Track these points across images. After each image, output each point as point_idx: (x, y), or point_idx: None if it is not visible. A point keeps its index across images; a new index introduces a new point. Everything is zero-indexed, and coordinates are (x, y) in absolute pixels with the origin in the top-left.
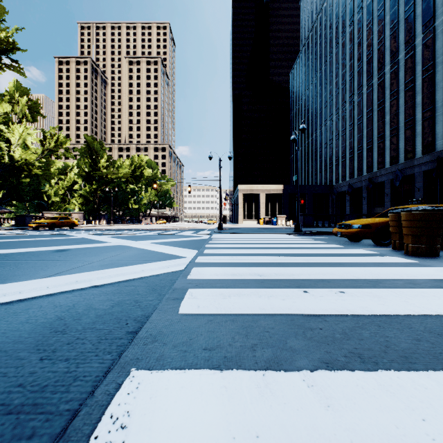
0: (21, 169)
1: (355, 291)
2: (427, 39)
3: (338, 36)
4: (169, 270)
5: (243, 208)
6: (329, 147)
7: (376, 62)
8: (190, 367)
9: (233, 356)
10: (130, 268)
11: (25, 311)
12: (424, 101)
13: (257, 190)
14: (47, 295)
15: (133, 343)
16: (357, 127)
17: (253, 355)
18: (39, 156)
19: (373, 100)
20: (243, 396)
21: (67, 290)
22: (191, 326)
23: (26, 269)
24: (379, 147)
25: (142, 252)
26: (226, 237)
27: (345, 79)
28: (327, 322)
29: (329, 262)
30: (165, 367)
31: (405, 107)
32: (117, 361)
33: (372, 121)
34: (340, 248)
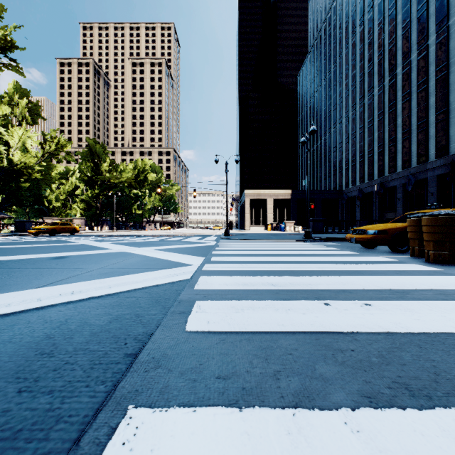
0: (21, 173)
1: (382, 303)
2: (440, 38)
3: (348, 36)
4: (175, 280)
5: (250, 214)
6: (339, 150)
7: (388, 63)
8: (201, 404)
9: (253, 388)
10: (132, 277)
11: (9, 328)
12: (438, 103)
13: (265, 195)
14: (37, 308)
15: (132, 370)
16: (368, 130)
17: (277, 386)
18: (39, 160)
19: (384, 102)
20: (271, 448)
21: (60, 302)
22: (200, 347)
23: (19, 278)
24: (391, 151)
25: (146, 259)
26: (234, 244)
27: (355, 80)
28: (358, 341)
29: (347, 270)
30: (170, 403)
31: (417, 109)
32: (111, 395)
33: (383, 124)
34: (355, 255)
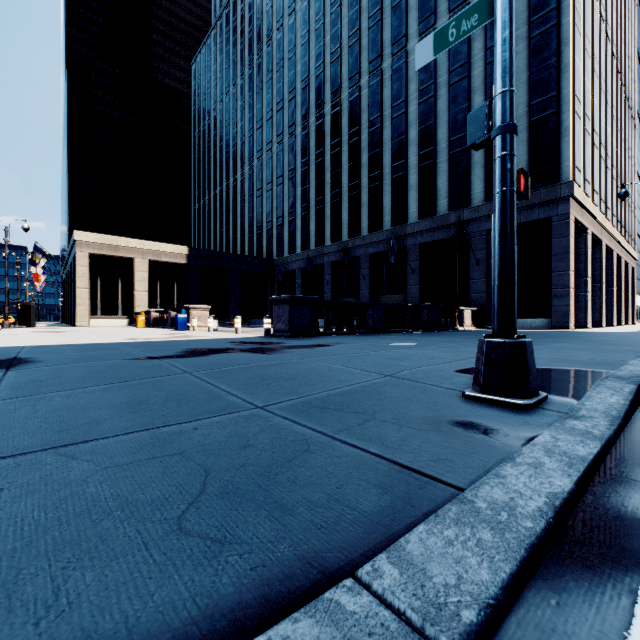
0: None
1: None
2: None
3: (283, 13)
4: None
5: (90, 289)
6: (267, 195)
7: (348, 67)
8: None
9: None
10: None
11: None
12: (422, 138)
13: (129, 250)
14: None
15: None
16: (316, 167)
17: None
18: None
19: (342, 127)
20: None
21: None
22: None
23: None
24: (352, 203)
25: None
26: None
27: (295, 86)
28: None
29: None
30: None
31: (393, 144)
32: None
33: (341, 160)
34: None
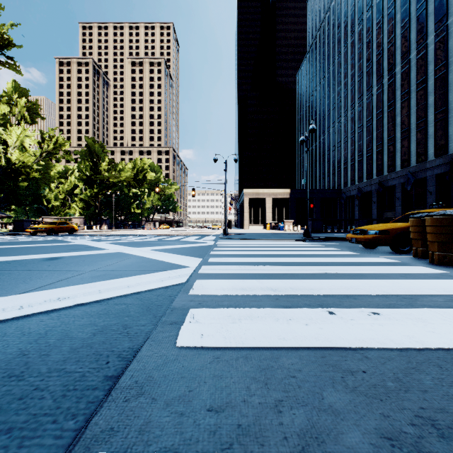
0: (19, 173)
1: (391, 311)
2: (440, 37)
3: (347, 35)
4: (169, 284)
5: (249, 213)
6: (338, 149)
7: (387, 62)
8: (187, 448)
9: (251, 425)
10: (124, 280)
11: None
12: (437, 102)
13: (264, 194)
14: (18, 317)
15: (109, 398)
16: (366, 129)
17: (279, 422)
18: (37, 159)
19: (383, 101)
20: None
21: (43, 310)
22: (191, 367)
23: (6, 282)
24: (390, 150)
25: (141, 260)
26: (232, 244)
27: (354, 79)
28: (370, 360)
29: (349, 273)
30: (150, 447)
31: (416, 108)
32: (80, 435)
33: (382, 123)
34: (357, 255)
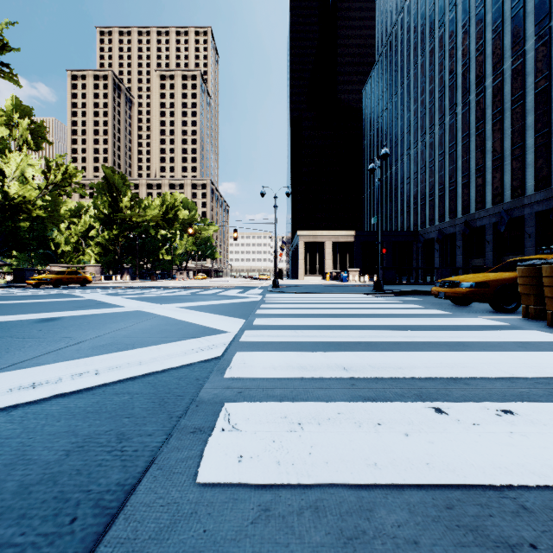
0: (19, 210)
1: (529, 408)
2: (541, 42)
3: (425, 41)
4: (197, 359)
5: (304, 260)
6: (413, 182)
7: (474, 74)
8: None
9: None
10: (136, 353)
11: None
12: (537, 122)
13: (322, 237)
14: None
15: None
16: (449, 157)
17: None
18: (41, 193)
19: (470, 122)
20: None
21: (2, 406)
22: (219, 533)
23: None
24: (478, 182)
25: (165, 322)
26: (284, 299)
27: (434, 96)
28: (533, 514)
29: (446, 341)
30: None
31: (512, 130)
32: None
33: (469, 149)
34: (448, 315)
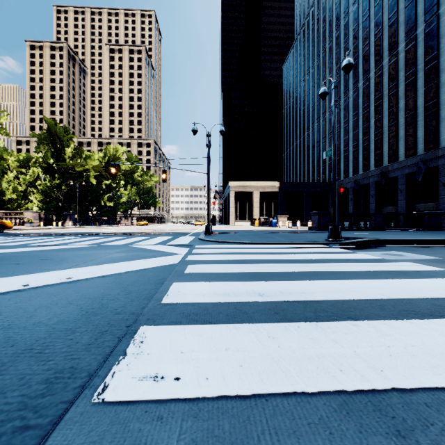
0: None
1: None
2: None
3: (340, 18)
4: None
5: (234, 208)
6: (329, 140)
7: (387, 41)
8: None
9: None
10: None
11: None
12: None
13: (251, 187)
14: None
15: None
16: (363, 117)
17: None
18: None
19: (383, 85)
20: None
21: None
22: None
23: None
24: (391, 138)
25: None
26: (221, 258)
27: None
28: None
29: None
30: None
31: (425, 89)
32: None
33: (382, 108)
34: None
